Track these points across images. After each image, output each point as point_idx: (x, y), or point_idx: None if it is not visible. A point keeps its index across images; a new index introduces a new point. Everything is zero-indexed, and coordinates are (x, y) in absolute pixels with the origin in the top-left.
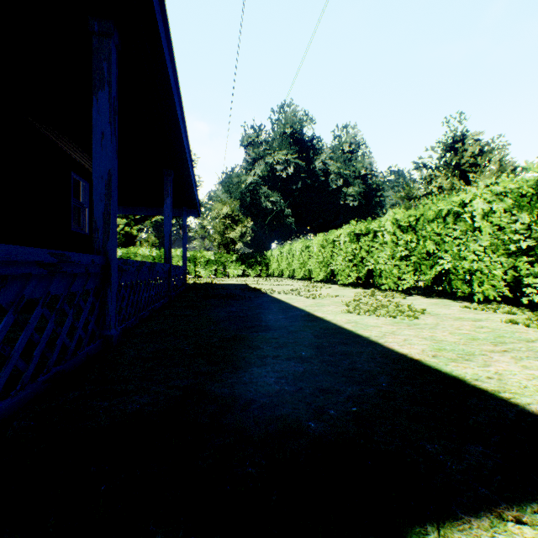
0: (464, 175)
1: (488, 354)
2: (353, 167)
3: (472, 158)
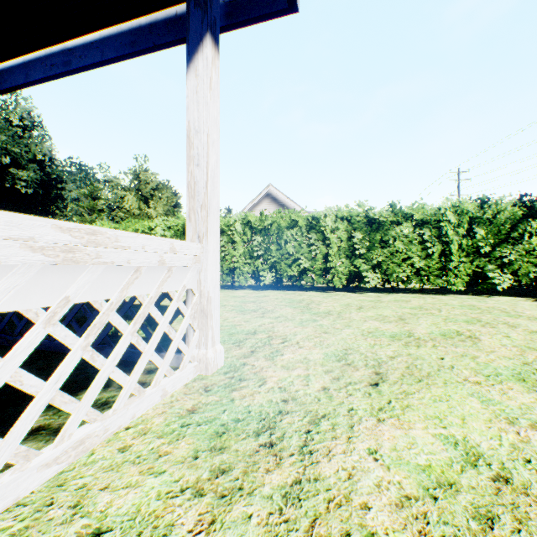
0: (148, 200)
1: (166, 300)
2: (27, 147)
3: (153, 190)
